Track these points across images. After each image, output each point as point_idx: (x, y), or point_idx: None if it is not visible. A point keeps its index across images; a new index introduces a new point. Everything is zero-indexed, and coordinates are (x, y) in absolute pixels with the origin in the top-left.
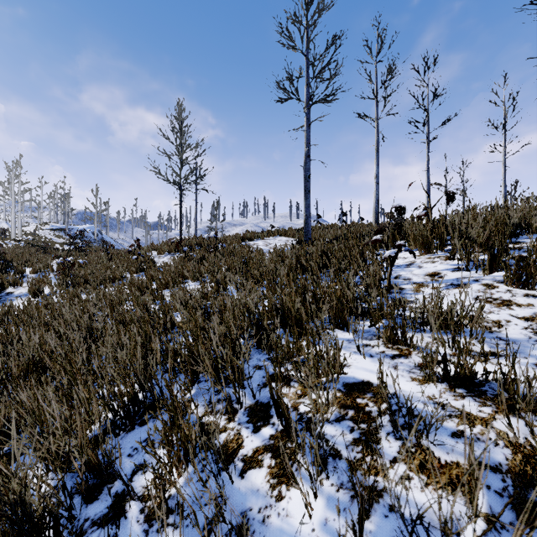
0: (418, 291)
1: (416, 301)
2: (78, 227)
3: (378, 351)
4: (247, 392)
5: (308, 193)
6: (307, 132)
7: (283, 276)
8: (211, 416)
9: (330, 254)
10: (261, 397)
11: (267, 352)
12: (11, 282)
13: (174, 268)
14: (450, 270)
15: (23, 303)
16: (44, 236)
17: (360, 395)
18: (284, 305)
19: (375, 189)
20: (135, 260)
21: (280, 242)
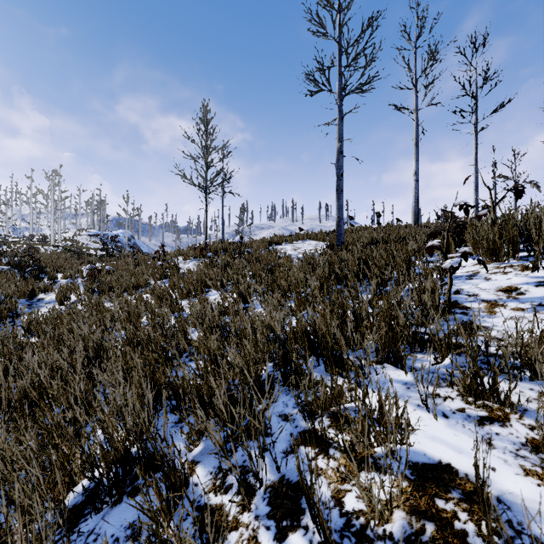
0: (492, 313)
1: (509, 337)
2: (112, 233)
3: (454, 407)
4: (268, 458)
5: (340, 193)
6: (339, 126)
7: (314, 287)
8: (219, 495)
9: (370, 263)
10: (288, 470)
11: (296, 402)
12: (42, 288)
13: (197, 276)
14: (532, 284)
15: (45, 312)
16: (82, 241)
17: (440, 492)
18: (316, 329)
19: (414, 187)
20: (160, 266)
21: (310, 247)
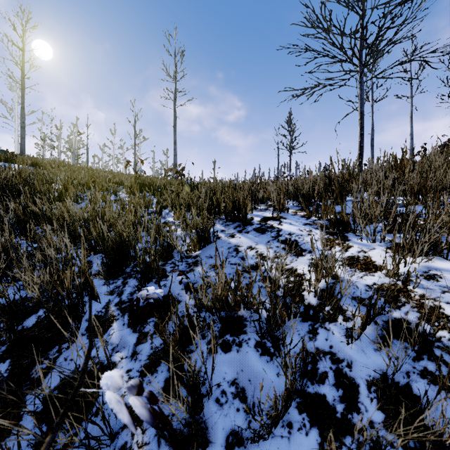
0: None
1: None
2: None
3: None
4: None
5: (373, 147)
6: (372, 116)
7: None
8: None
9: None
10: None
11: None
12: None
13: None
14: None
15: None
16: None
17: None
18: None
19: (410, 142)
20: None
21: None
